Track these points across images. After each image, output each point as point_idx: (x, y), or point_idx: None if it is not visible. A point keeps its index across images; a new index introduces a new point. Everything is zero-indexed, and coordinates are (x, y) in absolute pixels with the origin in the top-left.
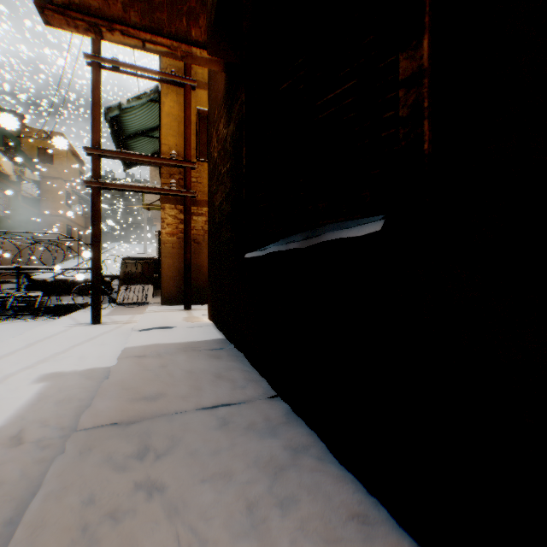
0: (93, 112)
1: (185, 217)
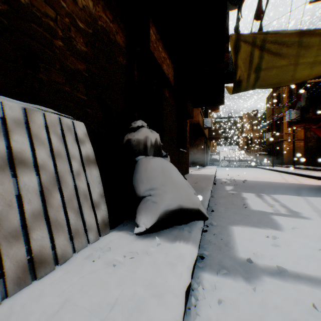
0: (272, 127)
1: (293, 145)
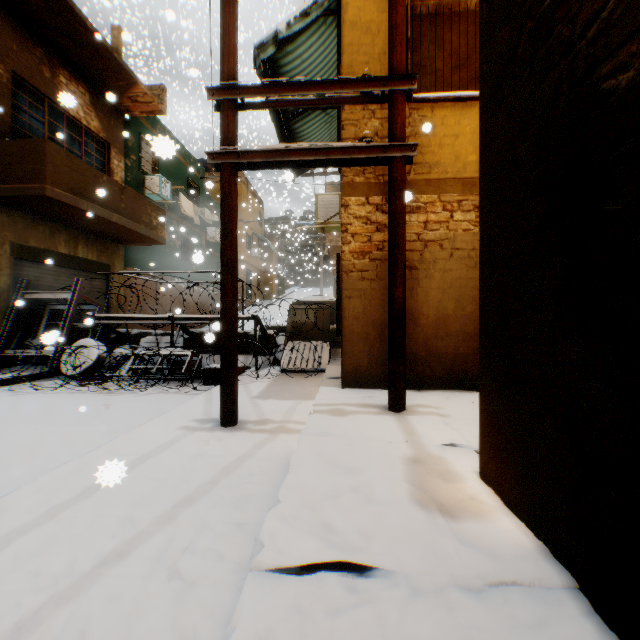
0: (222, 22)
1: (393, 205)
